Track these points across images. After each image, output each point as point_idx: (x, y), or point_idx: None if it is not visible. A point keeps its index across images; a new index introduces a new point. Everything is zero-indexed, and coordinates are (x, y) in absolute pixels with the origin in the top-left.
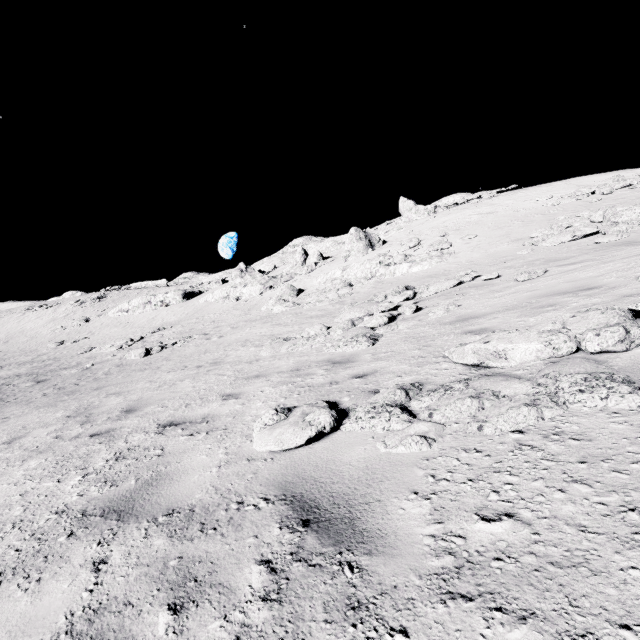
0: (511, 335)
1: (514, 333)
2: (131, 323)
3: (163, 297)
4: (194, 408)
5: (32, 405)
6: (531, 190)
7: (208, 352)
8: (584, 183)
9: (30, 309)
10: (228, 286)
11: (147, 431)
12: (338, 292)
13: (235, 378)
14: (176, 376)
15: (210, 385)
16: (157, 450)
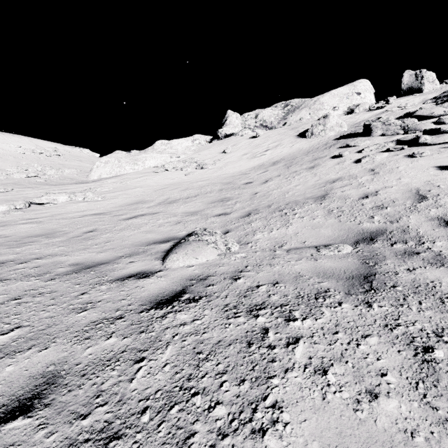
0: None
1: None
2: None
3: None
4: None
5: None
6: (8, 136)
7: None
8: (40, 145)
9: None
10: None
11: None
12: None
13: None
14: None
15: None
16: None
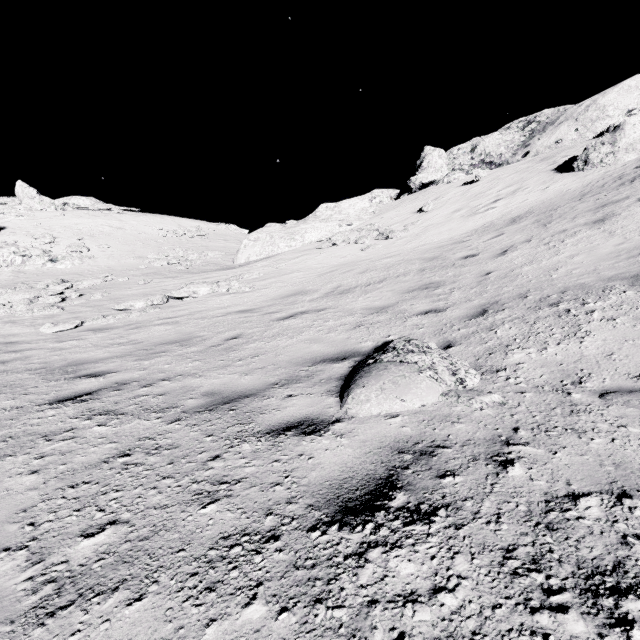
0: (136, 301)
1: (137, 300)
2: None
3: None
4: None
5: None
6: (150, 217)
7: None
8: (183, 224)
9: None
10: None
11: None
12: None
13: None
14: None
15: None
16: None
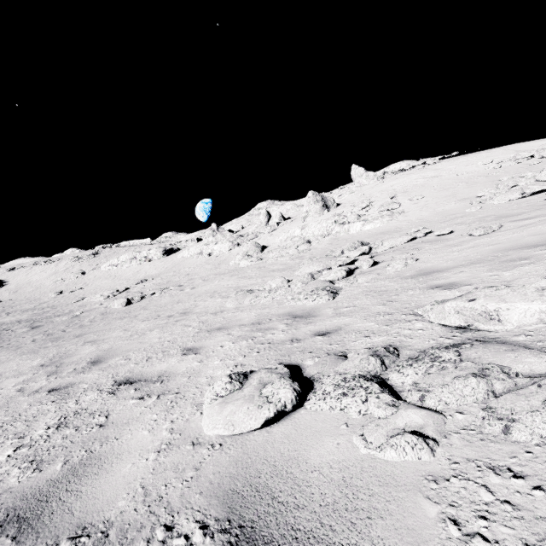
0: (501, 292)
1: (504, 290)
2: (119, 276)
3: (146, 253)
4: (154, 363)
5: (19, 351)
6: (472, 156)
7: (180, 302)
8: (522, 148)
9: (37, 264)
10: (201, 244)
11: (101, 389)
12: (297, 248)
13: (199, 330)
14: (148, 325)
15: (175, 337)
16: (101, 417)
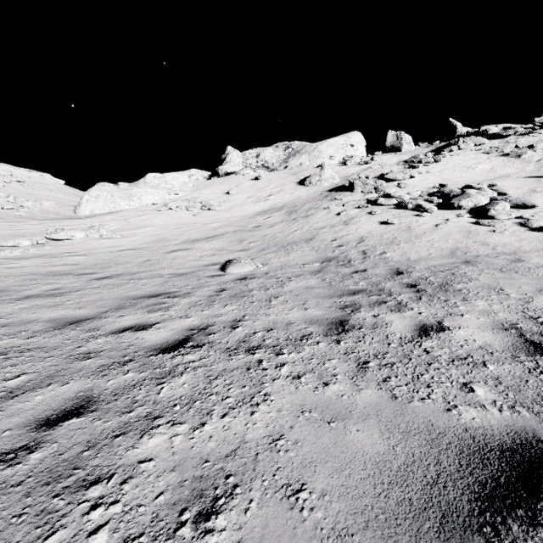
0: (21, 240)
1: (21, 240)
2: None
3: None
4: None
5: None
6: None
7: None
8: None
9: None
10: None
11: None
12: None
13: None
14: None
15: None
16: None
